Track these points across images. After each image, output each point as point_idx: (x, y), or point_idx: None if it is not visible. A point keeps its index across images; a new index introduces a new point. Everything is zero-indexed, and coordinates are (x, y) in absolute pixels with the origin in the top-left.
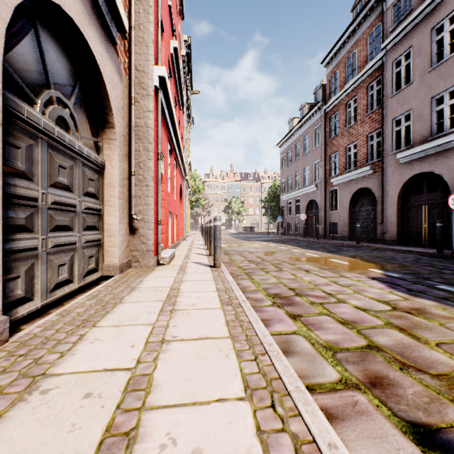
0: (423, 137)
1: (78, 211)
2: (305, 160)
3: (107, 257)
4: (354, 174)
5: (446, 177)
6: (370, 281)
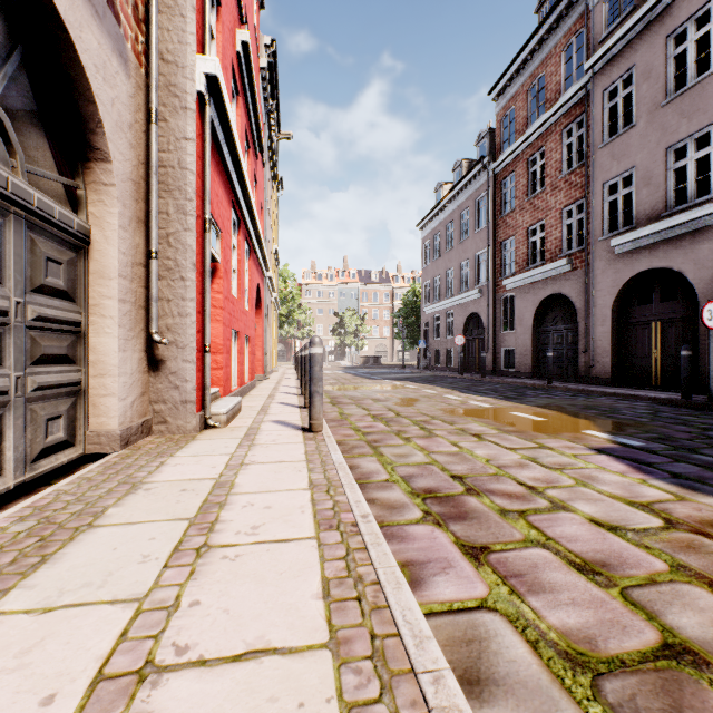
0: (654, 211)
1: (15, 324)
2: (462, 250)
3: (96, 417)
4: (541, 271)
5: (691, 276)
6: (596, 456)
